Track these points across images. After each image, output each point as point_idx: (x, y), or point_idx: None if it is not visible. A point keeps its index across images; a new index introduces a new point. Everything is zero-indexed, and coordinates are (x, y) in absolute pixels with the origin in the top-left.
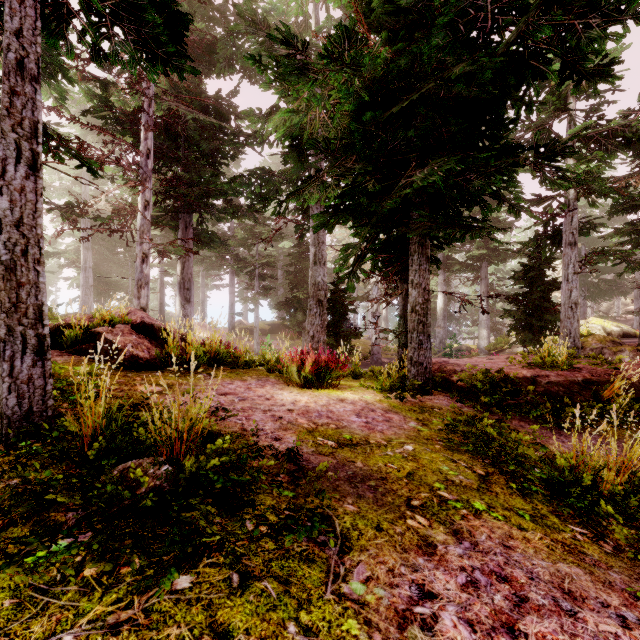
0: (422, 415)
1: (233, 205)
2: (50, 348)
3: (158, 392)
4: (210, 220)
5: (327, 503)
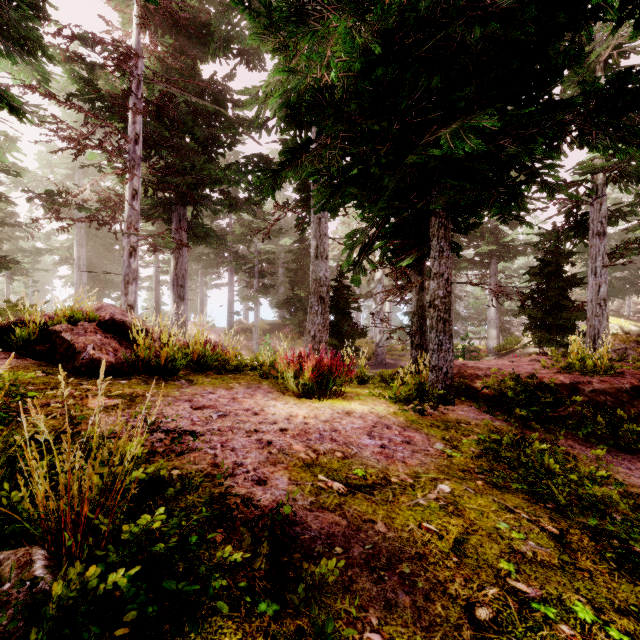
0: (448, 433)
1: (230, 197)
2: (2, 350)
3: (113, 407)
4: (208, 216)
5: (335, 634)
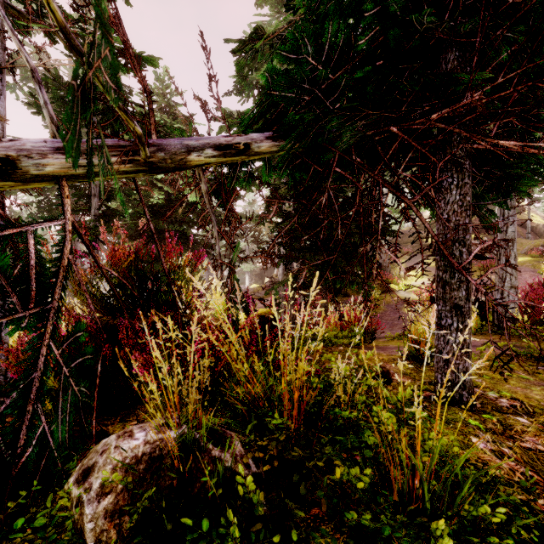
0: None
1: None
2: None
3: None
4: None
5: None
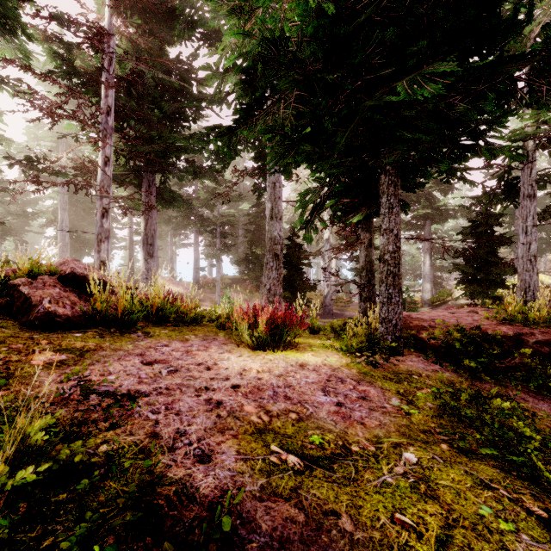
0: (401, 386)
1: (194, 165)
2: None
3: (58, 364)
4: (177, 184)
5: None
